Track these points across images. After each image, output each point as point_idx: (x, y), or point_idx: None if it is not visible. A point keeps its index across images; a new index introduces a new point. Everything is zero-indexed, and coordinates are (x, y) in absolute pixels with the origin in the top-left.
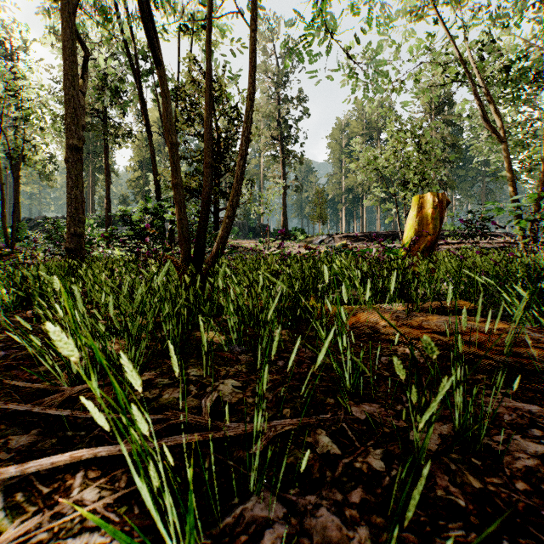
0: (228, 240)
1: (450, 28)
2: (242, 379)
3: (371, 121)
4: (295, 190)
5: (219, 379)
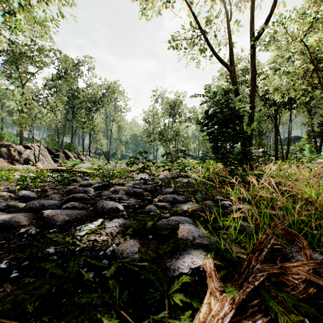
0: None
1: None
2: None
3: None
4: None
5: None
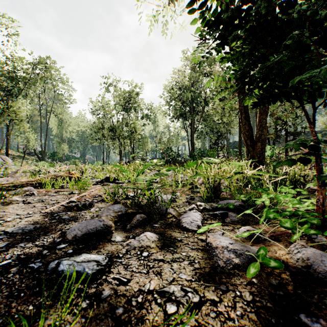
0: None
1: None
2: None
3: None
4: None
5: None
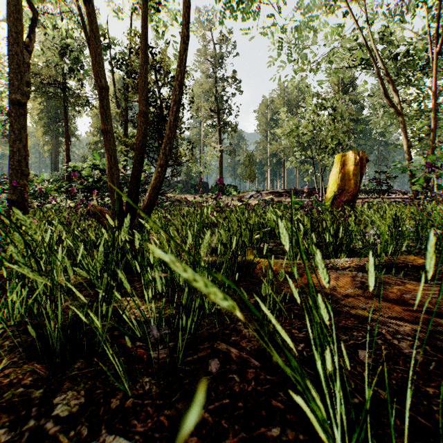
0: (173, 195)
1: (357, 20)
2: (143, 425)
3: (291, 99)
4: (229, 154)
5: (103, 422)
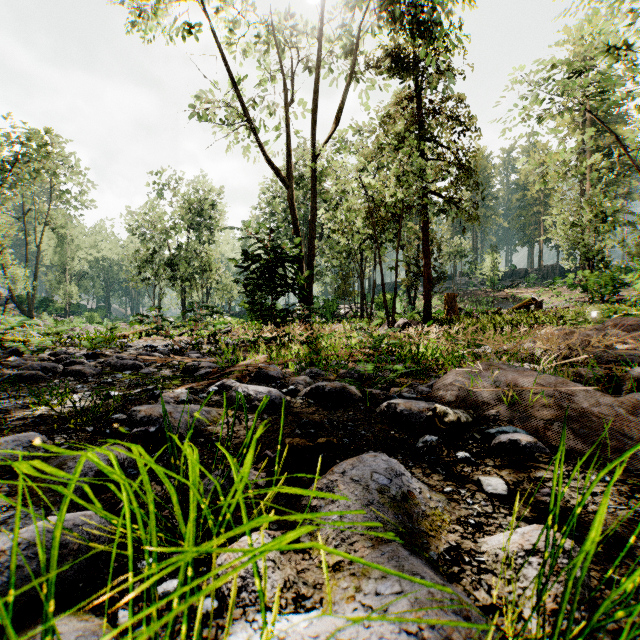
0: (508, 291)
1: None
2: None
3: None
4: None
5: None
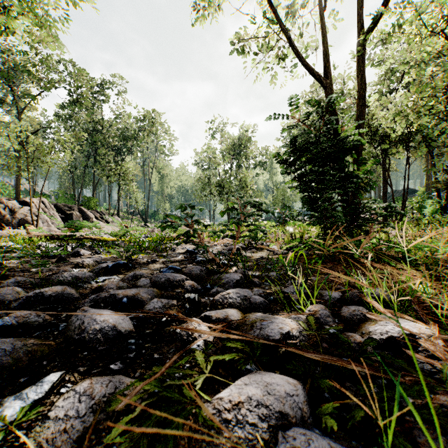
0: None
1: None
2: None
3: None
4: None
5: None
